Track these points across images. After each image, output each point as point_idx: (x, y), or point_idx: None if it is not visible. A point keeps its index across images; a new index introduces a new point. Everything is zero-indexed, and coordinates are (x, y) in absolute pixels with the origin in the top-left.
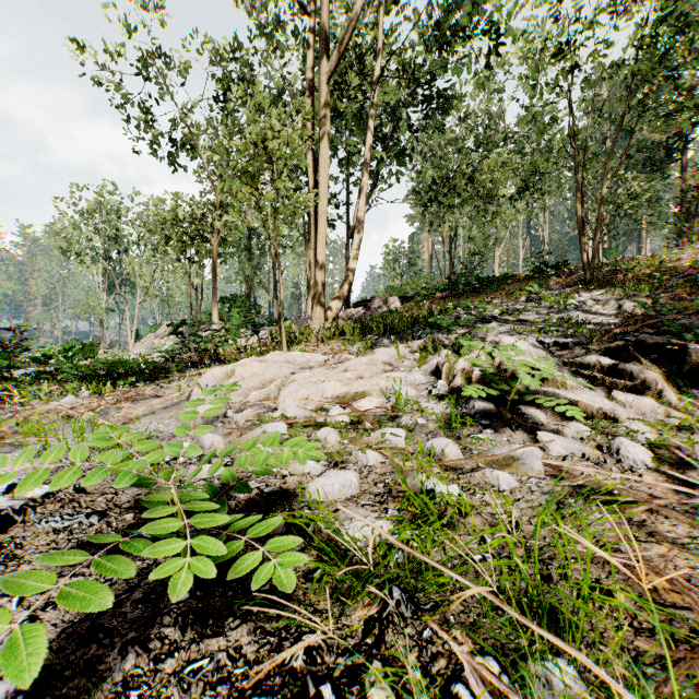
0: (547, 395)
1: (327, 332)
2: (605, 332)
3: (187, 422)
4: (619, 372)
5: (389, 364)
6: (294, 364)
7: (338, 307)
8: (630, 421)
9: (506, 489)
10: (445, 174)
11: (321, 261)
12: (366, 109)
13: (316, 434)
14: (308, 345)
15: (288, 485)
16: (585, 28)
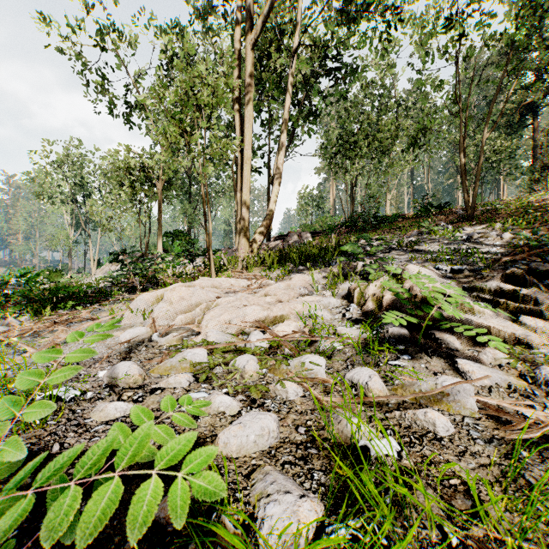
0: (460, 321)
1: (251, 260)
2: (494, 260)
3: (112, 346)
4: (521, 298)
5: (304, 288)
6: (220, 288)
7: (260, 239)
8: (543, 346)
9: (443, 436)
10: (347, 132)
11: (246, 200)
12: (283, 80)
13: (234, 362)
14: (235, 271)
15: (199, 431)
16: (469, 5)
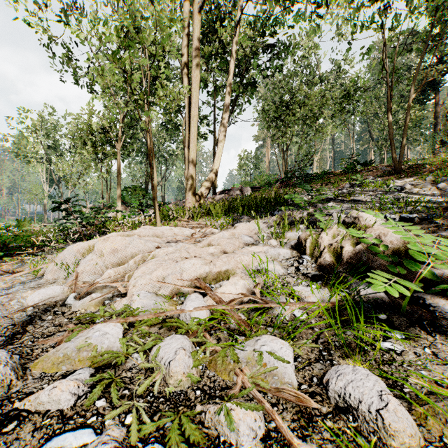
0: None
1: (197, 210)
2: (441, 209)
3: (8, 314)
4: None
5: (250, 237)
6: (162, 237)
7: (206, 191)
8: None
9: None
10: (282, 101)
11: (193, 155)
12: (227, 56)
13: (156, 351)
14: (182, 221)
15: None
16: None
